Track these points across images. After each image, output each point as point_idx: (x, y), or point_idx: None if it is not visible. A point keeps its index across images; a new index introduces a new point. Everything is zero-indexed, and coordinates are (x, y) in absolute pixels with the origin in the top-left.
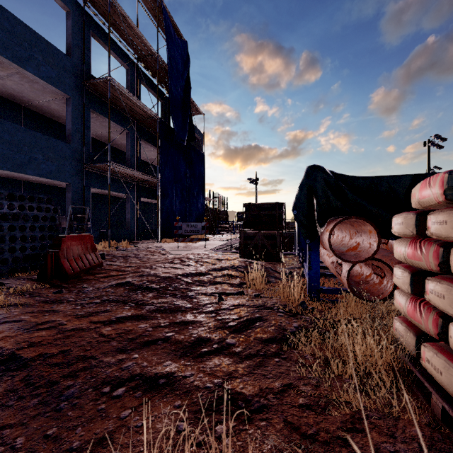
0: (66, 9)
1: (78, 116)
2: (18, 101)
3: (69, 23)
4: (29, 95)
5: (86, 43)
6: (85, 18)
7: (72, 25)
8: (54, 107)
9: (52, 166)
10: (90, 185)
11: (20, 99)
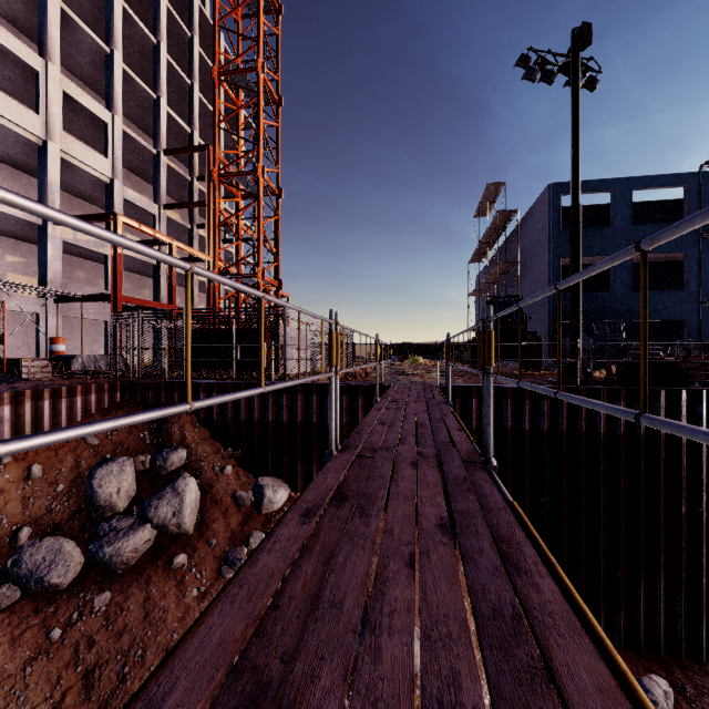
0: (683, 186)
1: (694, 264)
2: (650, 261)
3: (685, 195)
4: (657, 257)
5: (703, 199)
6: (702, 178)
7: (688, 196)
8: (678, 255)
9: (670, 311)
10: (708, 317)
11: (651, 260)
